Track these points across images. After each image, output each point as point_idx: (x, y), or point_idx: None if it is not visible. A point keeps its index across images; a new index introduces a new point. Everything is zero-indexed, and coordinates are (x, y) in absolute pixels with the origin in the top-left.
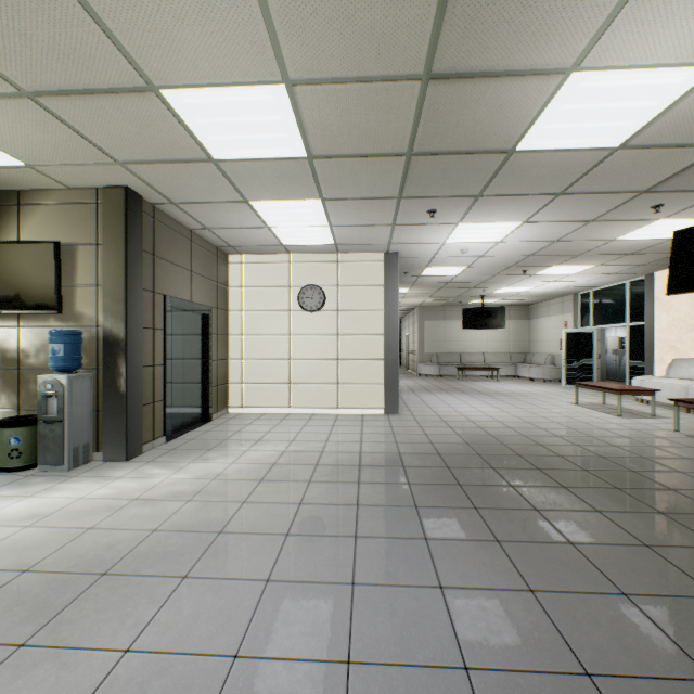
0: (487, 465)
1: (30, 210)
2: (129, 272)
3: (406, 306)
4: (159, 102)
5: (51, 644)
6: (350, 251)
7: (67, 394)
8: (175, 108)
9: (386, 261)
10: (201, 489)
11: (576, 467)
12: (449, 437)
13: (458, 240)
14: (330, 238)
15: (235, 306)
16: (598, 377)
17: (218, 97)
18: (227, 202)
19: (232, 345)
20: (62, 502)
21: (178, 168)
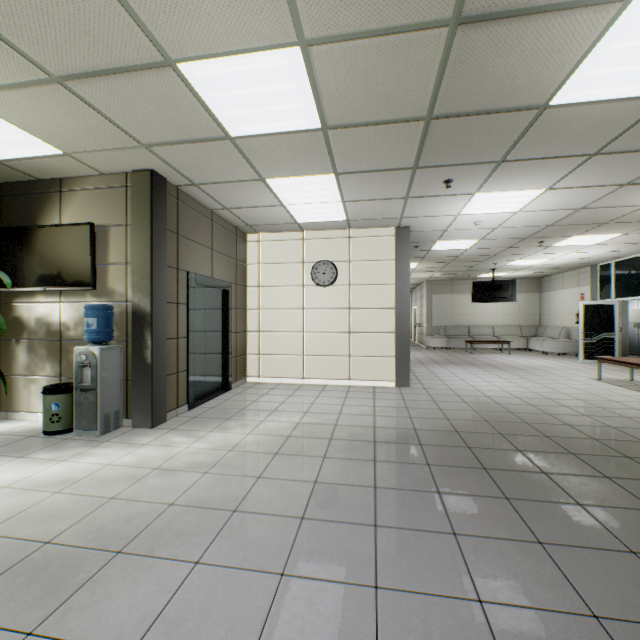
0: (512, 447)
1: (70, 196)
2: (154, 250)
3: (413, 280)
4: (177, 77)
5: (57, 636)
6: (362, 226)
7: (99, 364)
8: (191, 83)
9: (397, 236)
10: (218, 461)
11: (616, 454)
12: (465, 413)
13: (472, 211)
14: (342, 213)
15: (253, 282)
16: (619, 352)
17: (233, 66)
18: (244, 181)
19: (250, 318)
20: (90, 468)
21: (197, 148)
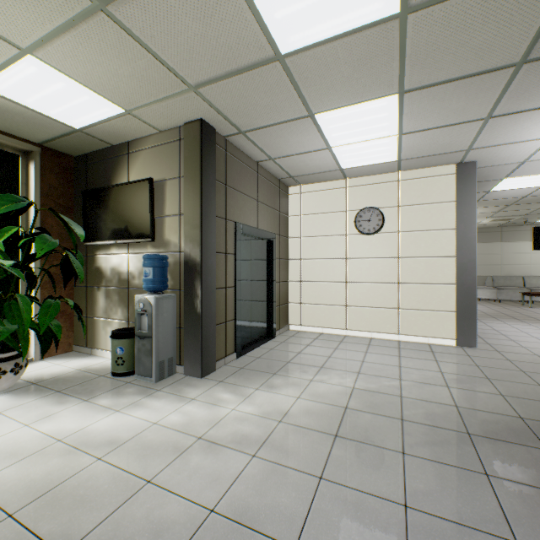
0: None
1: (135, 157)
2: (204, 200)
3: None
4: None
5: None
6: (413, 166)
7: (154, 313)
8: None
9: (458, 173)
10: (266, 436)
11: None
12: None
13: None
14: (394, 152)
15: (294, 233)
16: None
17: None
18: (290, 121)
19: (291, 268)
20: (138, 426)
21: (244, 81)
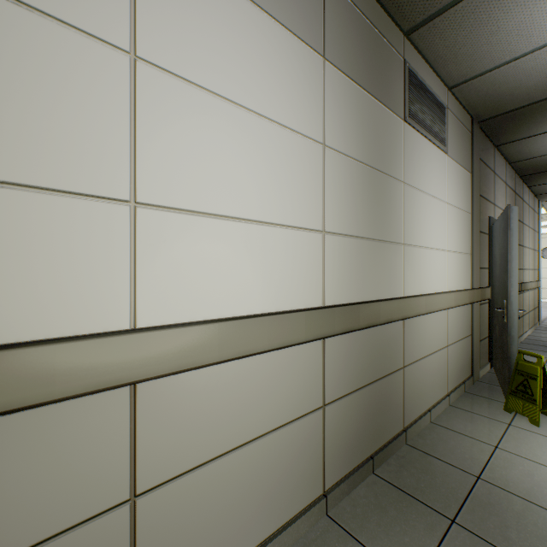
0: None
1: None
2: None
3: None
4: None
5: None
6: None
7: None
8: None
9: None
10: None
11: None
12: None
13: None
14: None
15: None
16: None
17: None
18: None
19: None
20: None
21: None
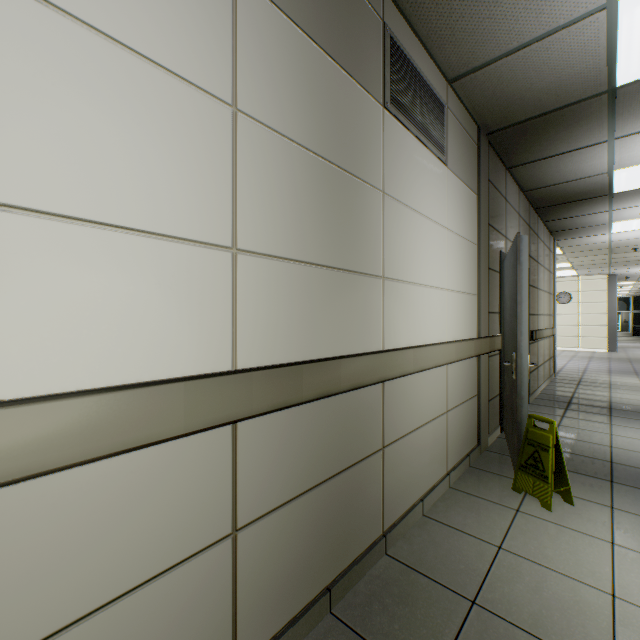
0: None
1: None
2: None
3: (639, 288)
4: None
5: None
6: (586, 275)
7: None
8: None
9: (608, 279)
10: None
11: None
12: (639, 357)
13: None
14: (575, 274)
15: None
16: None
17: None
18: None
19: None
20: None
21: None
